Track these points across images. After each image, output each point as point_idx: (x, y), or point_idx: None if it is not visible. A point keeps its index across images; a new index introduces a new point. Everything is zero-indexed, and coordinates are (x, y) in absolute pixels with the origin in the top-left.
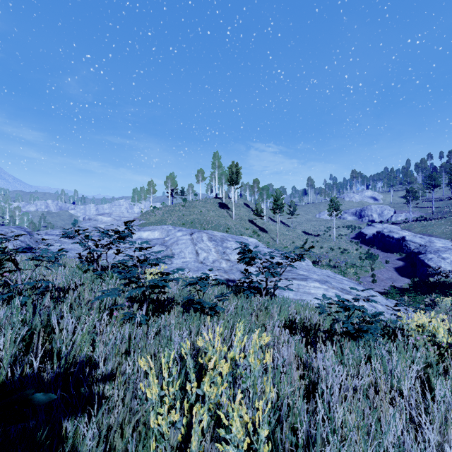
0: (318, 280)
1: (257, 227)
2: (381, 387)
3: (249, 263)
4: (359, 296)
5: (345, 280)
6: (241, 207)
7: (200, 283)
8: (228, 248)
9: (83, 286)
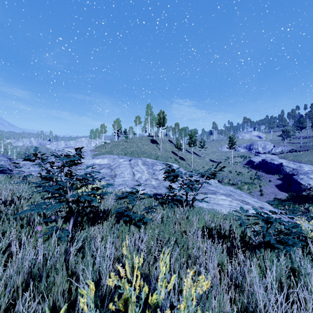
0: (224, 193)
1: (177, 156)
2: None
3: (173, 181)
4: (256, 206)
5: (243, 194)
6: (166, 143)
7: (129, 197)
8: (157, 170)
9: (26, 199)
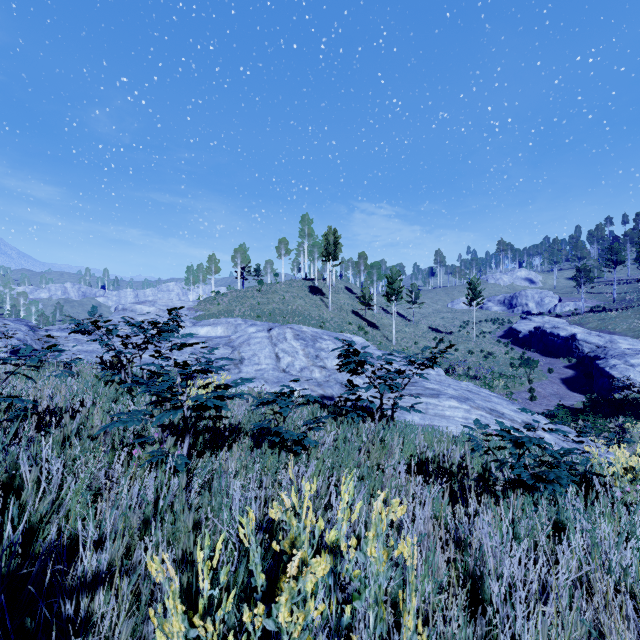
0: (455, 396)
1: (364, 320)
2: (596, 585)
3: (355, 371)
4: (517, 421)
5: (493, 397)
6: (341, 293)
7: (279, 402)
8: (323, 351)
9: (94, 406)
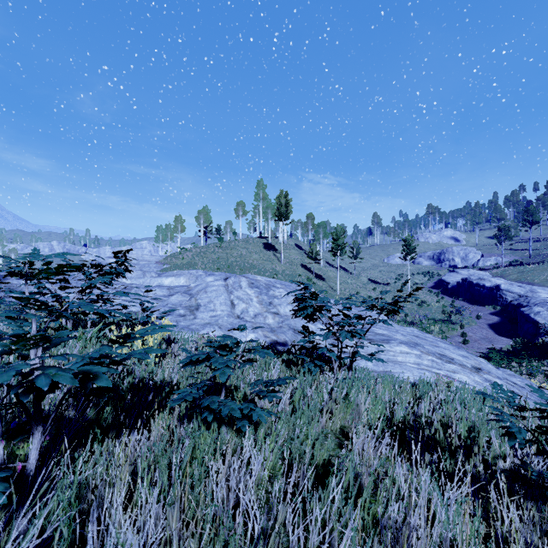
0: (404, 341)
1: (312, 273)
2: None
3: (312, 317)
4: (467, 366)
5: (440, 342)
6: (291, 249)
7: (214, 360)
8: (276, 298)
9: None
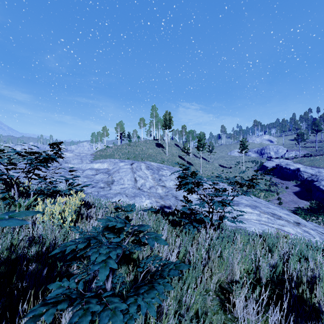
0: (248, 205)
1: (185, 161)
2: None
3: (191, 190)
4: (290, 221)
5: (270, 205)
6: (172, 147)
7: (94, 250)
8: (163, 176)
9: None
